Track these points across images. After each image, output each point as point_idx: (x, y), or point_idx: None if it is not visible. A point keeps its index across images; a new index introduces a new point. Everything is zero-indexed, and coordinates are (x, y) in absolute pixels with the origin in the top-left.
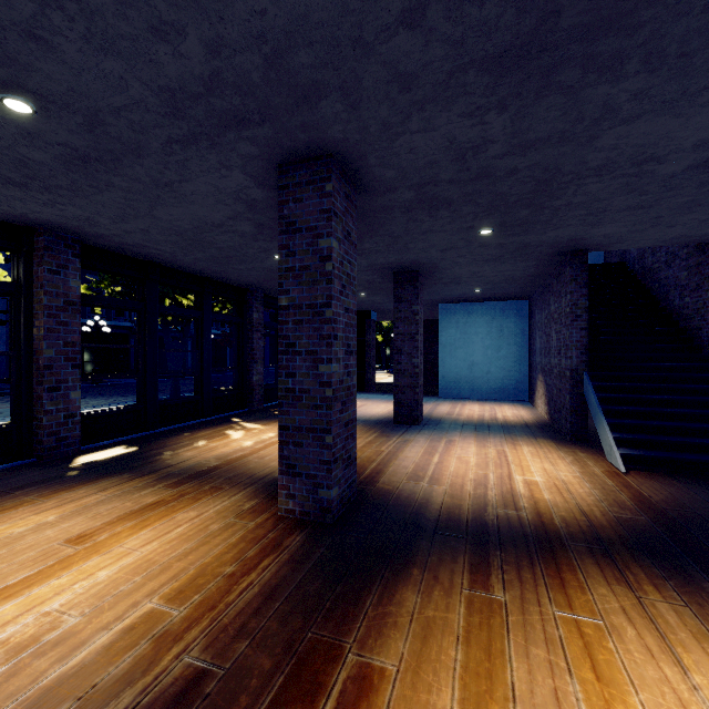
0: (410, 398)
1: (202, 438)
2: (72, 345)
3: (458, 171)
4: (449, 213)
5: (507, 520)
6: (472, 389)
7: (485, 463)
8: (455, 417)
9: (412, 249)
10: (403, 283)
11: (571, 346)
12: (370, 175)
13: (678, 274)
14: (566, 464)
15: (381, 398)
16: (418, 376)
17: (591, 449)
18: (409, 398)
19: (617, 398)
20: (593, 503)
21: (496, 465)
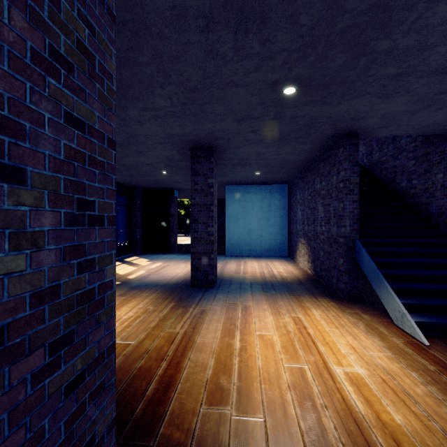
0: (206, 263)
1: None
2: None
3: None
4: (258, 45)
5: None
6: (250, 249)
7: (291, 344)
8: (243, 275)
9: (209, 115)
10: (200, 157)
11: (345, 216)
12: None
13: (405, 163)
14: (366, 335)
15: (181, 258)
16: (213, 243)
17: (366, 308)
18: (205, 263)
19: (389, 262)
20: None
21: (304, 347)
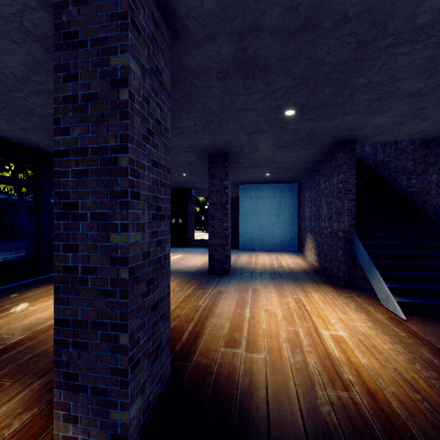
0: (221, 254)
1: (26, 299)
2: None
3: (285, 10)
4: (263, 85)
5: (345, 411)
6: (261, 243)
7: (291, 315)
8: (254, 266)
9: (225, 131)
10: (216, 163)
11: (343, 213)
12: (185, 3)
13: (405, 163)
14: (354, 312)
15: (198, 251)
16: (227, 236)
17: (361, 293)
18: (220, 254)
19: (381, 253)
20: (408, 366)
21: (301, 318)
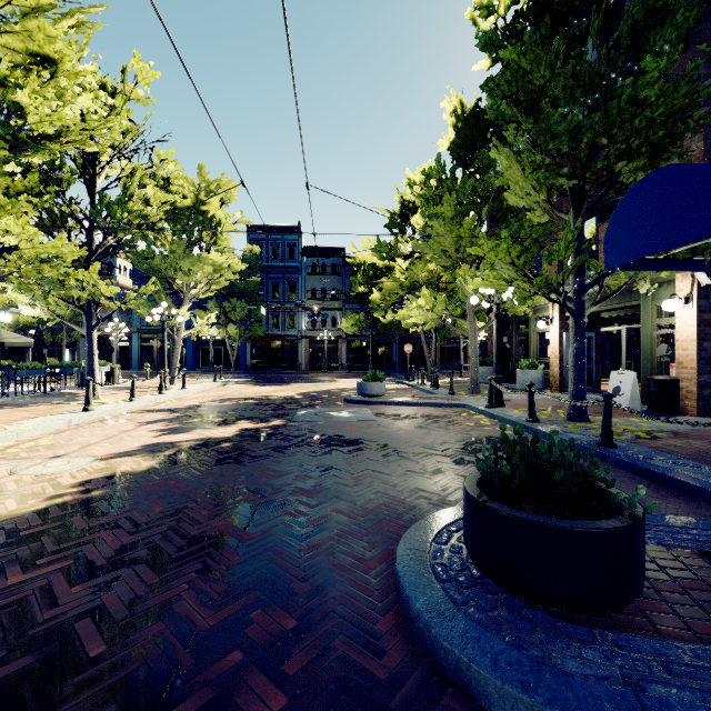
0: None
1: None
2: None
3: None
4: None
5: None
6: None
7: None
8: None
9: None
10: None
11: None
12: None
13: None
14: None
15: None
16: None
17: None
18: None
19: None
20: None
21: None
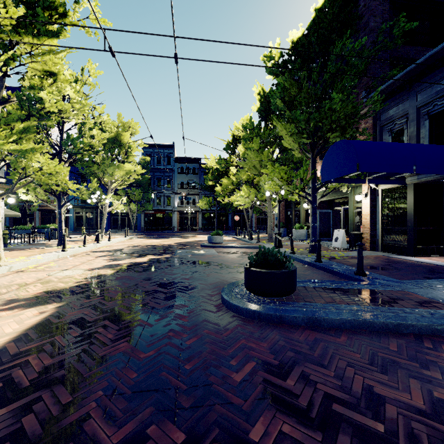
0: None
1: None
2: (338, 219)
3: None
4: None
5: None
6: None
7: None
8: None
9: None
10: None
11: None
12: None
13: None
14: None
15: None
16: None
17: None
18: None
19: None
20: None
21: None
